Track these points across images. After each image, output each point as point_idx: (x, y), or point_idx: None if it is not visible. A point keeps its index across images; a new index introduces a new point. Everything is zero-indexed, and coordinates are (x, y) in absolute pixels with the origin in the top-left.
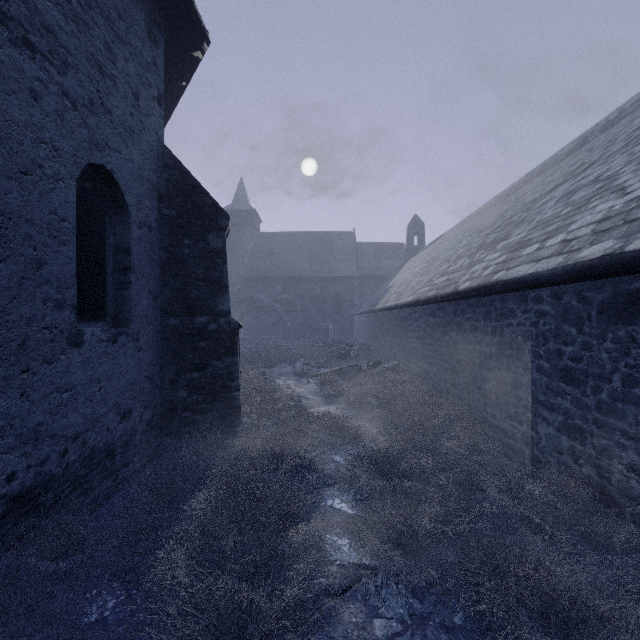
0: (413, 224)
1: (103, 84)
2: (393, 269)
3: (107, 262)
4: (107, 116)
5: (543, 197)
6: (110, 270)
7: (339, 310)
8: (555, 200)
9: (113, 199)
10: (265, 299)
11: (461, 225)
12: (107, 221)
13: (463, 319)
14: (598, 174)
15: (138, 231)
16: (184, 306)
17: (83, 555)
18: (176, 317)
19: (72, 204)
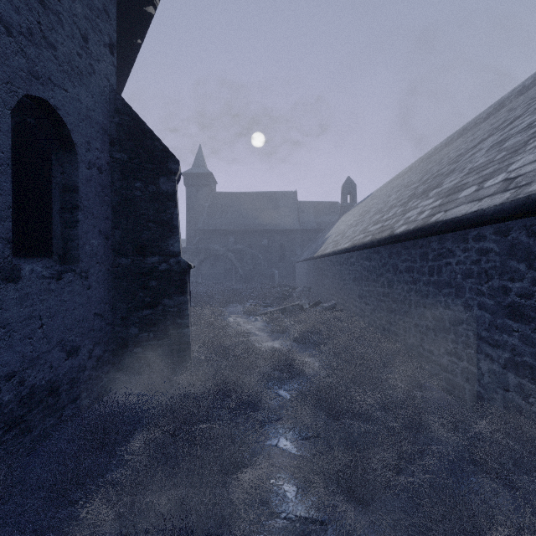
0: (346, 185)
1: (45, 17)
2: (329, 223)
3: (53, 200)
4: (50, 51)
5: (470, 150)
6: (57, 208)
7: (283, 258)
8: (485, 149)
9: (60, 137)
10: (220, 249)
11: (389, 184)
12: (53, 159)
13: (399, 261)
14: (529, 122)
15: (87, 171)
16: (135, 246)
17: (2, 509)
18: (127, 257)
19: (6, 133)
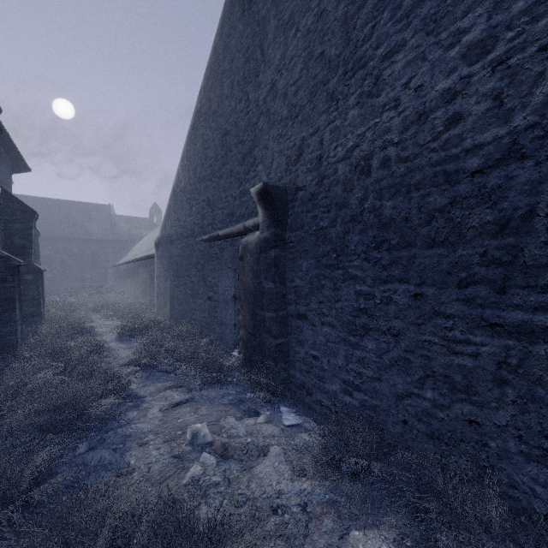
0: (153, 209)
1: None
2: (140, 237)
3: None
4: None
5: None
6: None
7: (96, 264)
8: None
9: None
10: None
11: None
12: None
13: (135, 268)
14: None
15: None
16: None
17: None
18: None
19: None
